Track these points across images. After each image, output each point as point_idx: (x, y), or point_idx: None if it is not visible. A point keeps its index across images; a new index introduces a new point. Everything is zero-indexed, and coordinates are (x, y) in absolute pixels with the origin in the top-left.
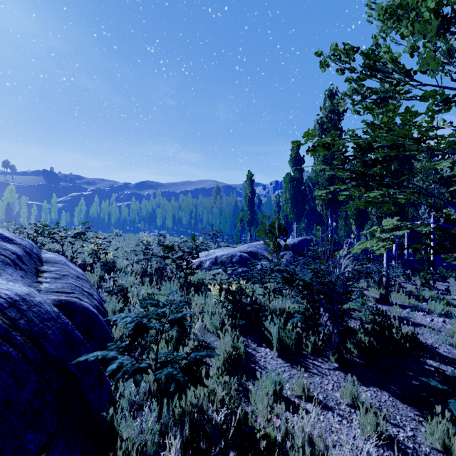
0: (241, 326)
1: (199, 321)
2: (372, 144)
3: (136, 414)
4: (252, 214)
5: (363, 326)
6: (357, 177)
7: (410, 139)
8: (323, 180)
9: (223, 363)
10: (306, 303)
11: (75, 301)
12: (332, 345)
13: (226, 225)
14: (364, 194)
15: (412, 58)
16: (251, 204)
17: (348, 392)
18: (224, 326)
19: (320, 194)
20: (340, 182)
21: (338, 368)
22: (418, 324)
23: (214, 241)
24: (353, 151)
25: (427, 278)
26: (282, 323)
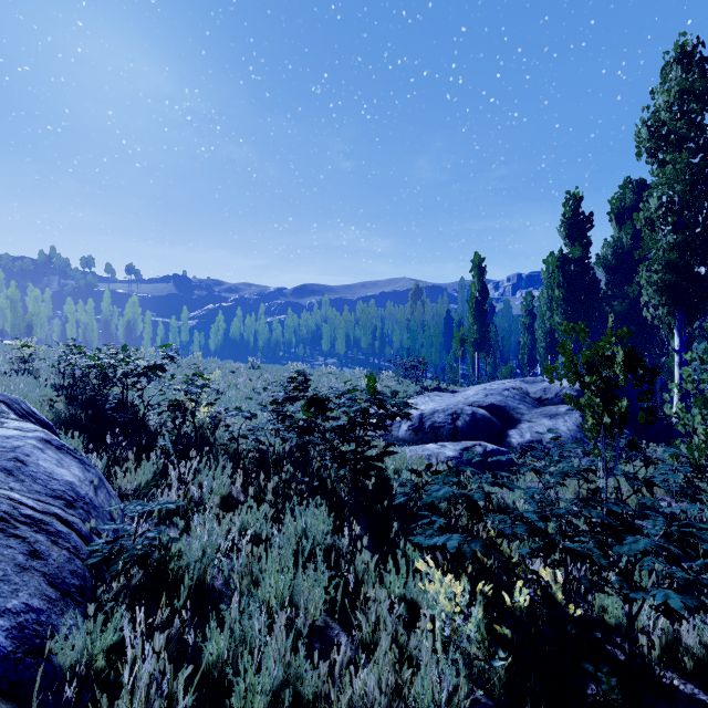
0: None
1: None
2: None
3: None
4: (482, 330)
5: None
6: None
7: None
8: (660, 250)
9: None
10: None
11: None
12: None
13: (433, 350)
14: None
15: None
16: (479, 311)
17: None
18: None
19: (656, 280)
20: None
21: None
22: None
23: (414, 380)
24: None
25: None
26: None
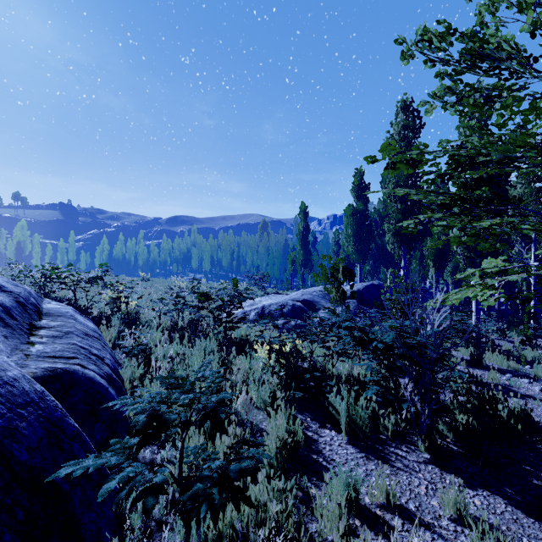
0: (296, 399)
1: (242, 394)
2: (474, 159)
3: (153, 537)
4: (306, 255)
5: (457, 400)
6: (451, 203)
7: (532, 148)
8: (394, 212)
9: (275, 455)
10: (380, 367)
11: (75, 370)
12: (421, 429)
13: (275, 268)
14: (468, 225)
15: (533, 38)
16: (304, 242)
17: (450, 501)
18: (275, 400)
19: (391, 229)
20: (428, 210)
21: (431, 461)
22: (524, 395)
23: (261, 287)
24: (447, 169)
25: (528, 334)
26: (352, 398)
